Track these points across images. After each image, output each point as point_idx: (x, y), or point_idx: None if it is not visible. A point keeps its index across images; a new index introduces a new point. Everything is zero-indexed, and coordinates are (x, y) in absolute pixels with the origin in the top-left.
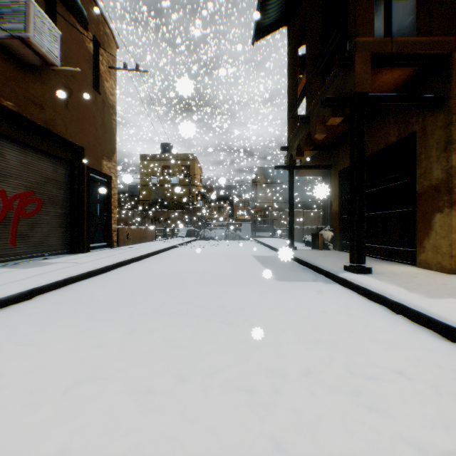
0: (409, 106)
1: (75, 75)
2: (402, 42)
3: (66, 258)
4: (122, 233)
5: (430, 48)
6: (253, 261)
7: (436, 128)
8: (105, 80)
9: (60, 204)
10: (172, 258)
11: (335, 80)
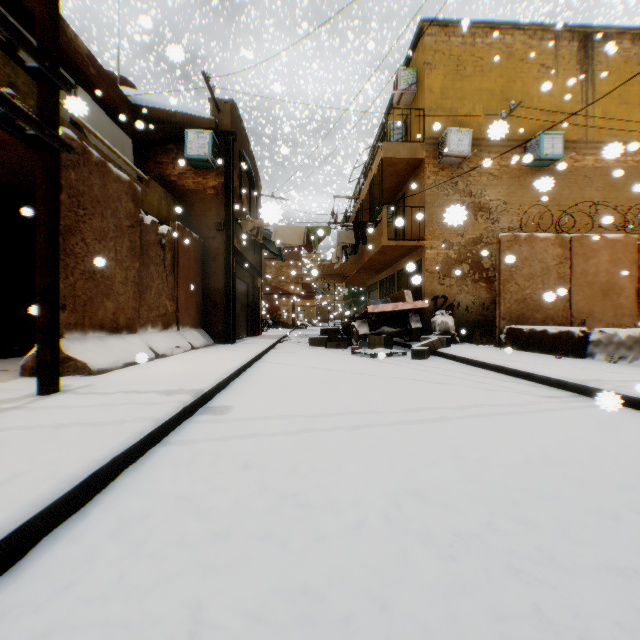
0: None
1: None
2: None
3: None
4: None
5: None
6: None
7: None
8: None
9: None
10: None
11: None
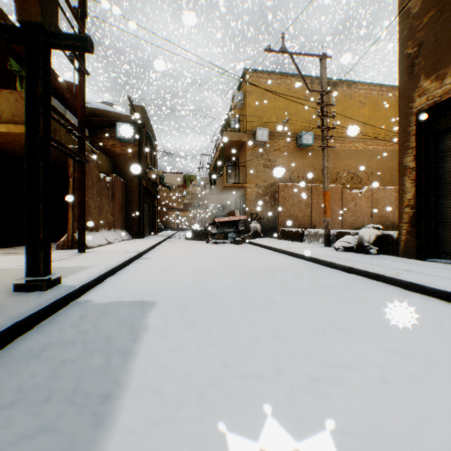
0: None
1: None
2: None
3: None
4: None
5: None
6: None
7: None
8: None
9: None
10: None
11: None
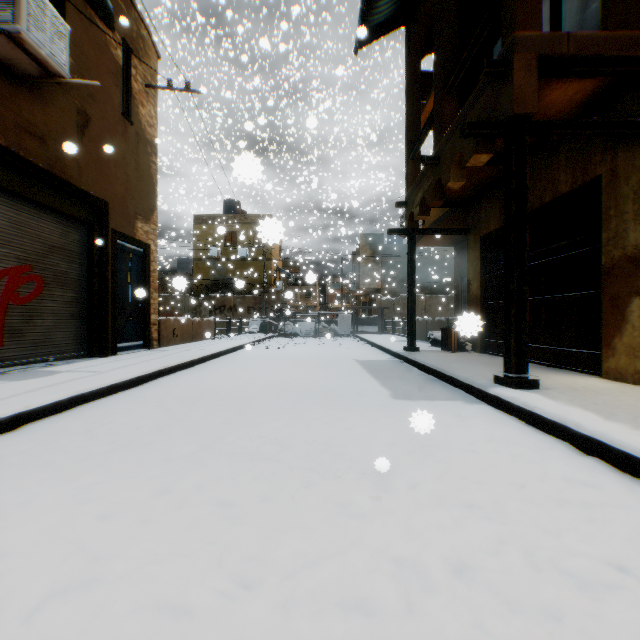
0: (593, 136)
1: (94, 94)
2: (583, 38)
3: (80, 364)
4: (165, 327)
5: (626, 47)
6: (356, 369)
7: (633, 170)
8: (139, 105)
9: (72, 285)
10: (237, 364)
11: (481, 99)
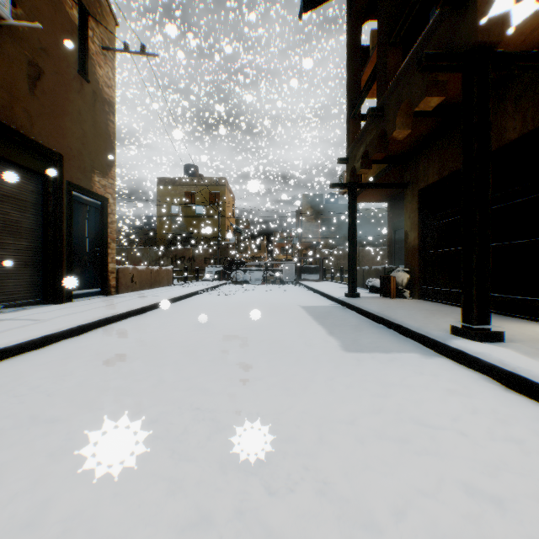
0: None
1: (47, 49)
2: None
3: (29, 311)
4: (124, 275)
5: None
6: (302, 315)
7: None
8: (97, 65)
9: (24, 234)
10: (188, 310)
11: (433, 38)
